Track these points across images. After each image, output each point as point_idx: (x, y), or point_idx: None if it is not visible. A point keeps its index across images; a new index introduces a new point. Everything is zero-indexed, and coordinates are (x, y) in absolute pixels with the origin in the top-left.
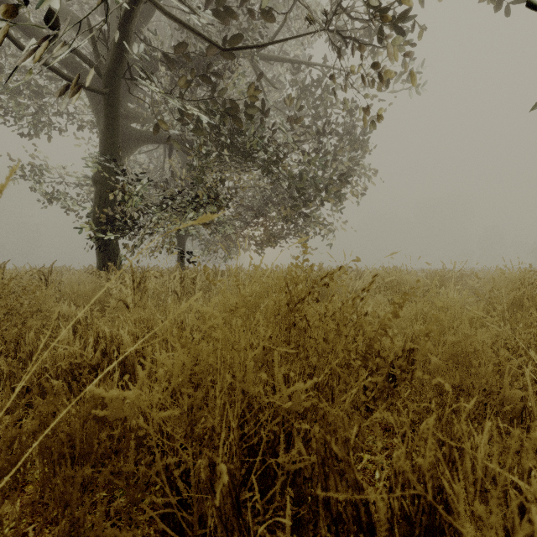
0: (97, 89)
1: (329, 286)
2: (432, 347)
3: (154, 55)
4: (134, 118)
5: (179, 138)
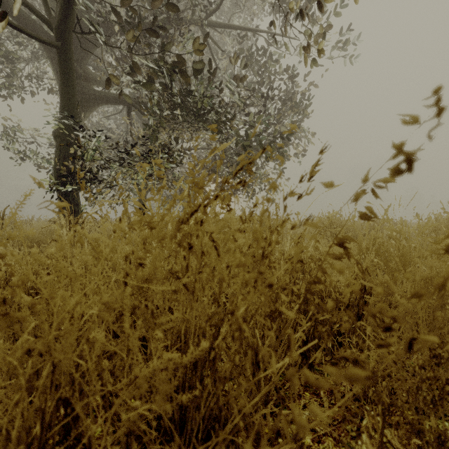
0: (48, 42)
1: (246, 183)
2: (393, 286)
3: (109, 18)
4: (94, 80)
5: (136, 100)
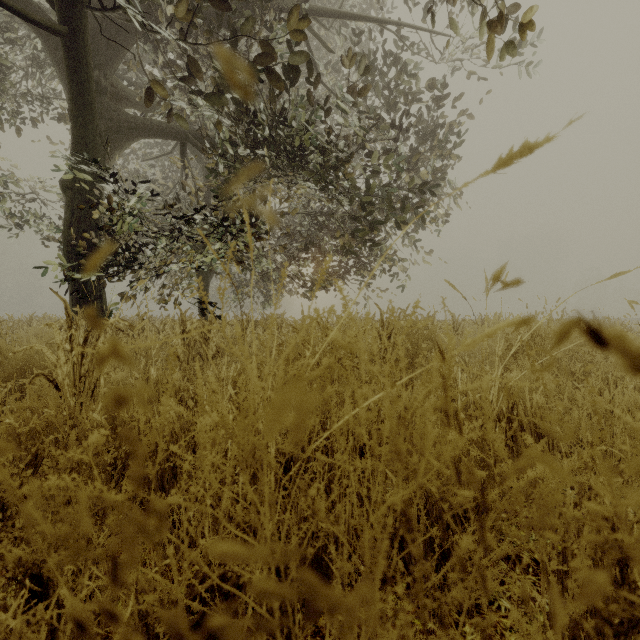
0: (46, 24)
1: None
2: None
3: None
4: (128, 100)
5: (194, 133)
